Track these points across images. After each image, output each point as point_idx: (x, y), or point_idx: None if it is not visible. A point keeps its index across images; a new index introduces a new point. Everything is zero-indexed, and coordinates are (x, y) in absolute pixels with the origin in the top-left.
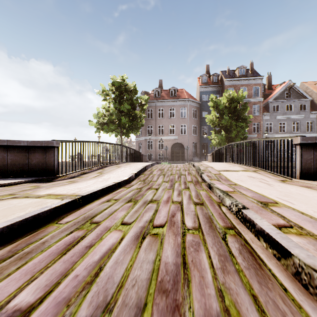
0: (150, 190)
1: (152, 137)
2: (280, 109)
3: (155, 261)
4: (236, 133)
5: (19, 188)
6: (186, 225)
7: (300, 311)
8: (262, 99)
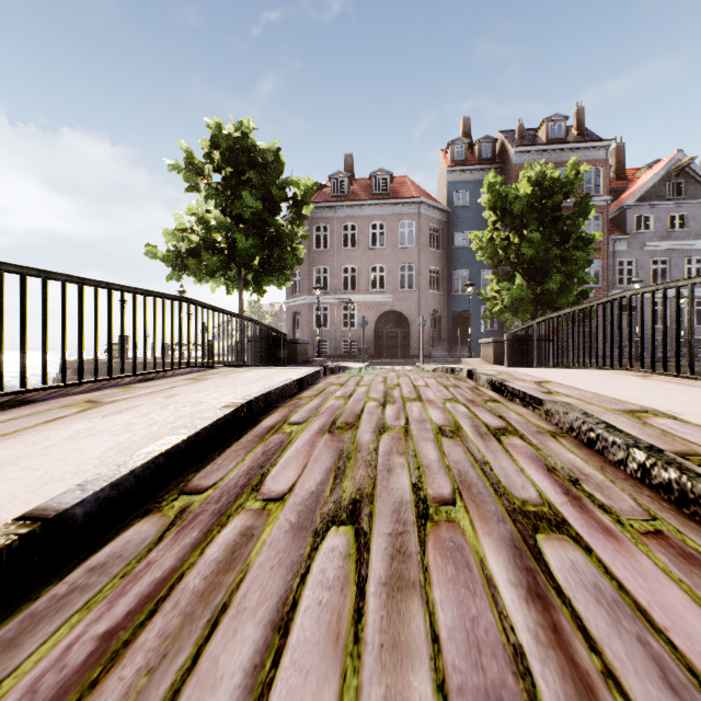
0: None
1: (328, 298)
2: (655, 224)
3: None
4: (561, 280)
5: None
6: None
7: None
8: (609, 199)
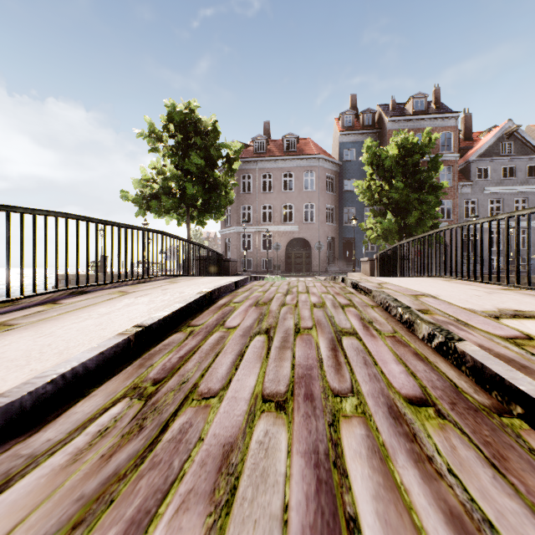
0: None
1: (251, 228)
2: (491, 174)
3: None
4: (418, 216)
5: None
6: None
7: None
8: (458, 155)
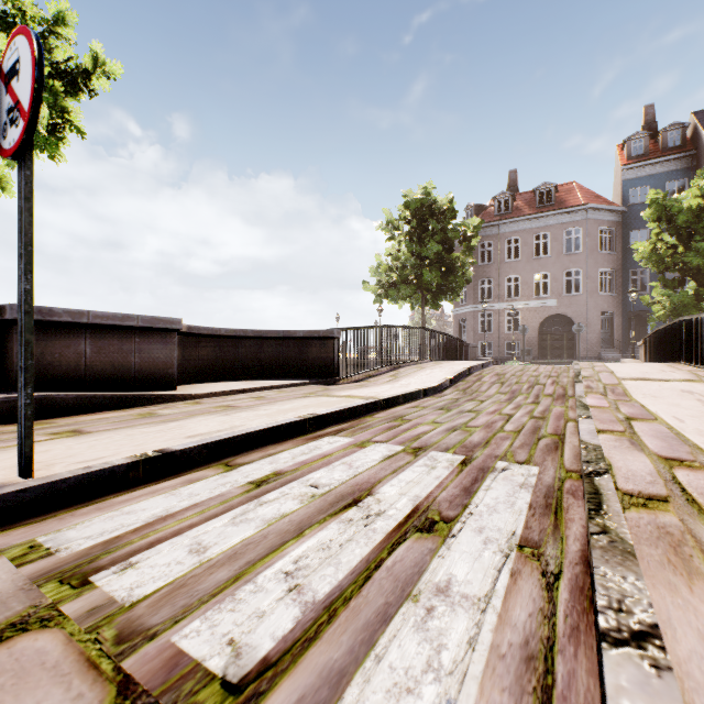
0: (472, 401)
1: (492, 306)
2: None
3: (462, 439)
4: None
5: (310, 389)
6: (504, 429)
7: (559, 461)
8: None
